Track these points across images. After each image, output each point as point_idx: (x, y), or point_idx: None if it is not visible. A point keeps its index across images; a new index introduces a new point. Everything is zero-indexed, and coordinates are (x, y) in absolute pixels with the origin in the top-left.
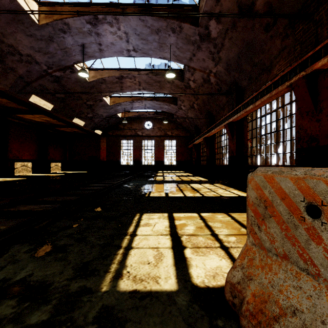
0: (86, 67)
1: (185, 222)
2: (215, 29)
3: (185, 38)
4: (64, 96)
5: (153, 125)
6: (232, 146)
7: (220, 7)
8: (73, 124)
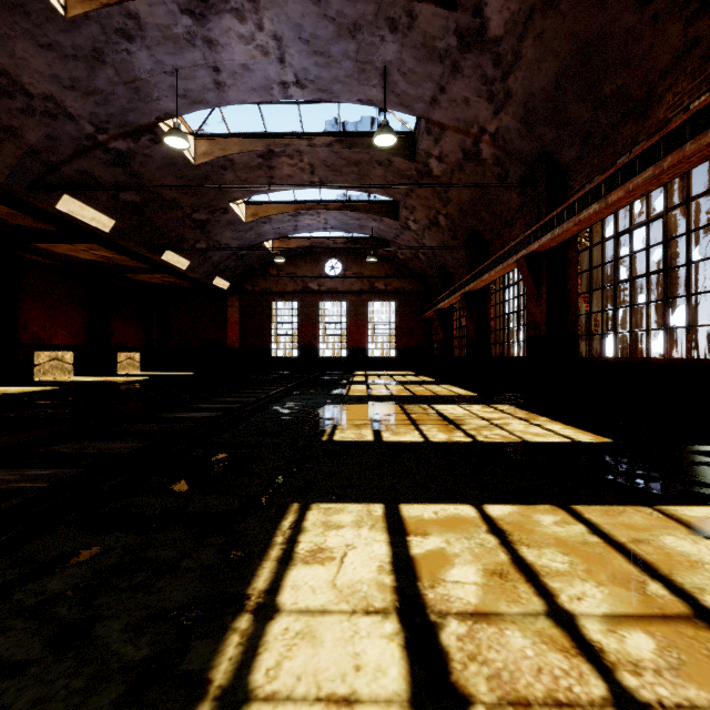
0: (188, 132)
1: (443, 543)
2: (500, 13)
3: (422, 45)
4: (139, 200)
5: (344, 269)
6: (538, 312)
7: None
8: (163, 265)
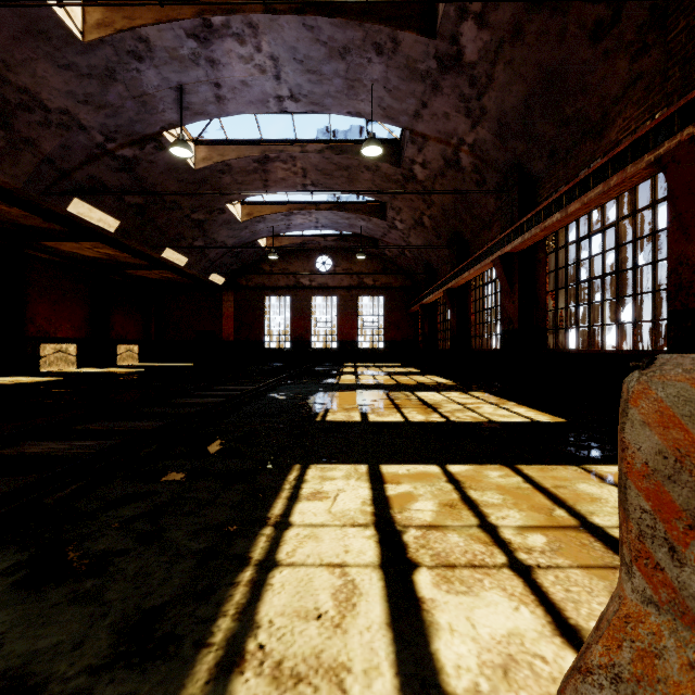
0: (189, 139)
1: (412, 488)
2: (474, 42)
3: (406, 67)
4: (142, 202)
5: (334, 265)
6: (511, 308)
7: None
8: (162, 262)
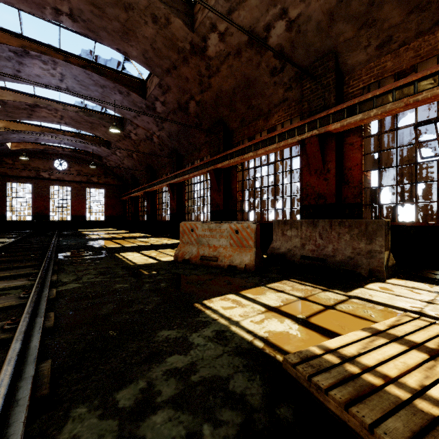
0: None
1: (150, 253)
2: (160, 108)
3: (132, 102)
4: None
5: (69, 166)
6: (174, 204)
7: (165, 98)
8: None
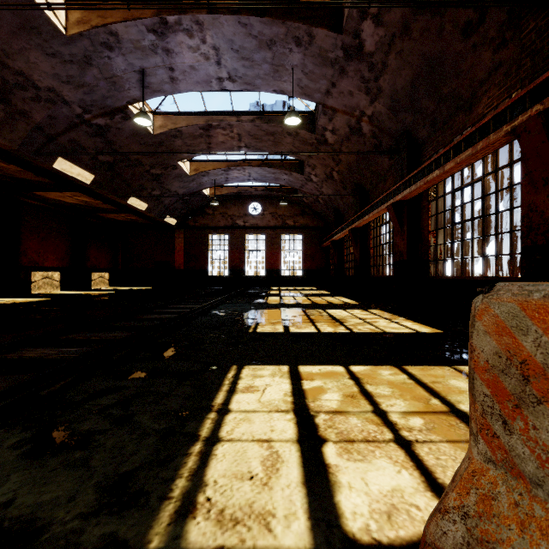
0: (149, 111)
1: (322, 384)
2: (372, 37)
3: (319, 55)
4: (112, 160)
5: (263, 209)
6: (401, 244)
7: None
8: (128, 207)
